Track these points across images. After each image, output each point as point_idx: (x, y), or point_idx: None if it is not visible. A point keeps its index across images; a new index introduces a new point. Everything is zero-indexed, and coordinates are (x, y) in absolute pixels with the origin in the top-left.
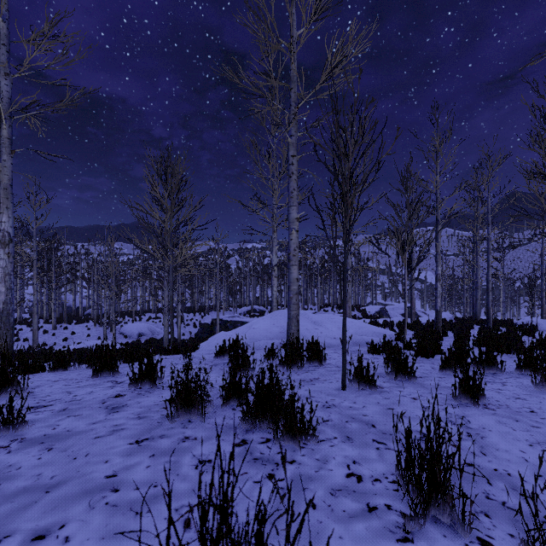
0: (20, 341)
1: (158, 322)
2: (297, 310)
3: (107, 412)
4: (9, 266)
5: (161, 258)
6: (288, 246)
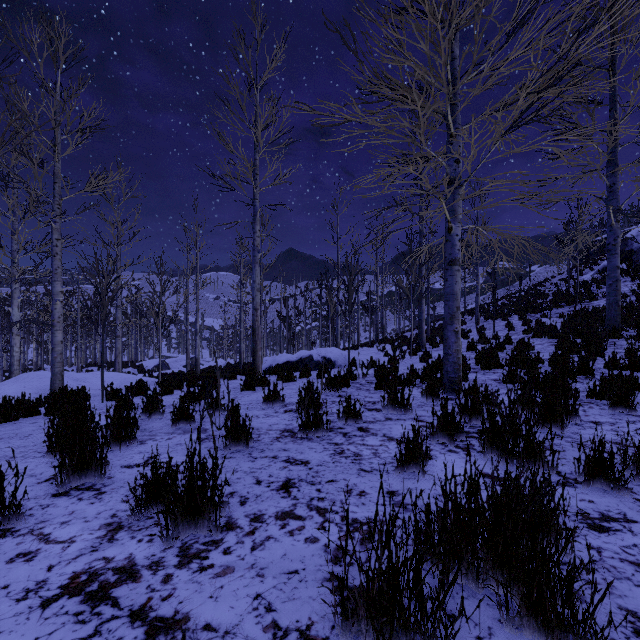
0: None
1: None
2: (62, 367)
3: None
4: None
5: None
6: (53, 314)
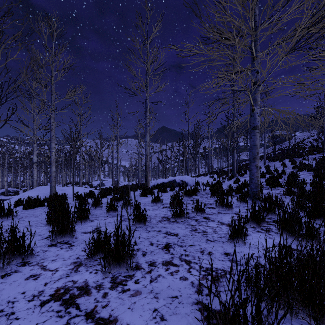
0: None
1: None
2: (55, 183)
3: None
4: None
5: None
6: (51, 158)
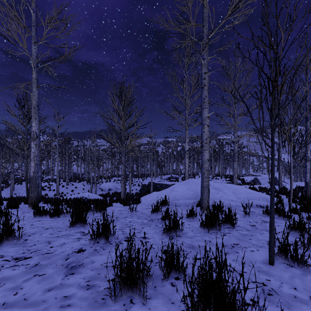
0: (51, 191)
1: (119, 183)
2: (208, 181)
3: (65, 273)
4: (36, 151)
5: (118, 146)
6: (201, 137)
